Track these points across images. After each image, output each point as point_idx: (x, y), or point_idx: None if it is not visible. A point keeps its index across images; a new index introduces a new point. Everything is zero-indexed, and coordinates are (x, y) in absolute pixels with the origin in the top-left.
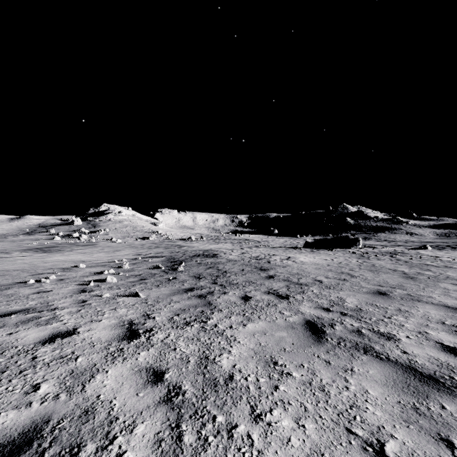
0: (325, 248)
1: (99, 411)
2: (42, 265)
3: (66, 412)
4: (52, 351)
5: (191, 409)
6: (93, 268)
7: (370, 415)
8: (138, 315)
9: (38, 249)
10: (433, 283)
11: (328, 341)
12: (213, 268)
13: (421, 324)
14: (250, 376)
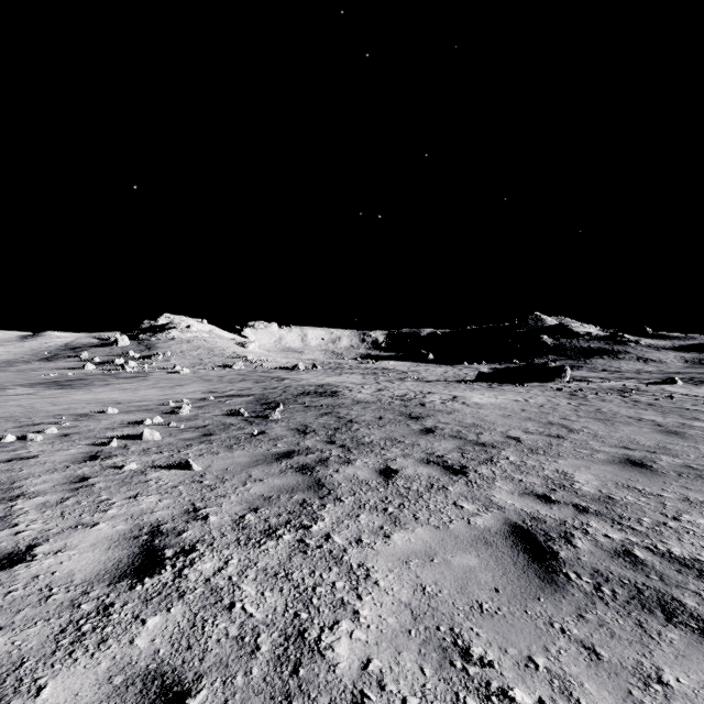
0: (510, 382)
1: None
2: (46, 410)
3: None
4: None
5: None
6: (129, 415)
7: None
8: (176, 510)
9: (53, 383)
10: None
11: (573, 582)
12: (331, 414)
13: None
14: None
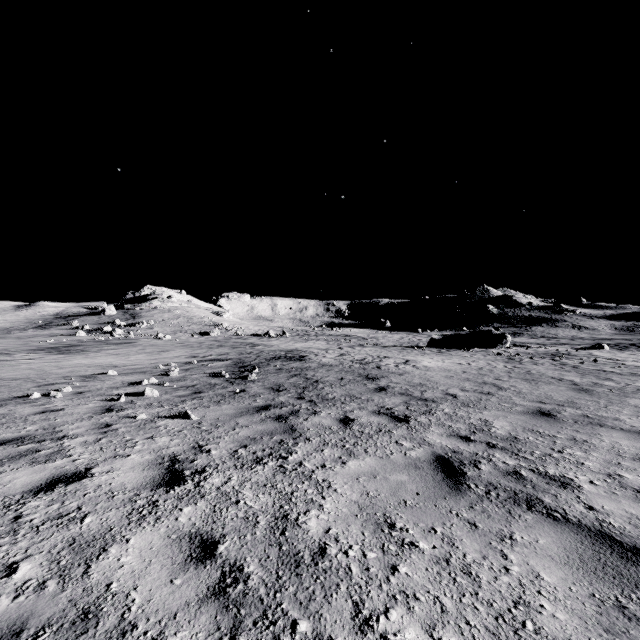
0: (458, 347)
1: (107, 613)
2: (55, 372)
3: (53, 614)
4: (47, 506)
5: (256, 608)
6: (127, 376)
7: (548, 620)
8: (185, 447)
9: (52, 349)
10: (618, 399)
11: (472, 489)
12: (299, 376)
13: (610, 462)
14: (352, 549)
